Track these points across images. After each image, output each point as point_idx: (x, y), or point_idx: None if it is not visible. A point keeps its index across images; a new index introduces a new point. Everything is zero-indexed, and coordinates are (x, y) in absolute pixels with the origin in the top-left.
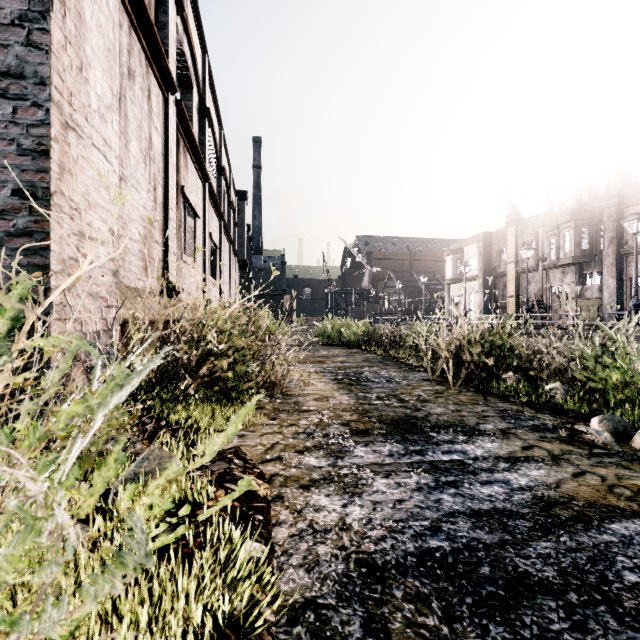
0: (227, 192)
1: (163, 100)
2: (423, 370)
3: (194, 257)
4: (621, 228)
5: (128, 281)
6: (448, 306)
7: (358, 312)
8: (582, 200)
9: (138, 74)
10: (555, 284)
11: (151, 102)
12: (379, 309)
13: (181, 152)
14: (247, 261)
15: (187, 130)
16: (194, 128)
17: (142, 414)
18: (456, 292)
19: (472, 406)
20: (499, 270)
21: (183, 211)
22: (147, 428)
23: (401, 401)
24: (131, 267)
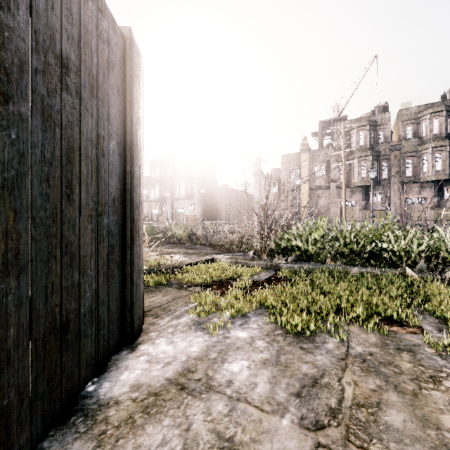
0: None
1: None
2: None
3: None
4: (173, 190)
5: None
6: None
7: None
8: (162, 175)
9: None
10: (153, 209)
11: None
12: None
13: None
14: None
15: None
16: None
17: None
18: None
19: None
20: None
21: None
22: None
23: None
24: None
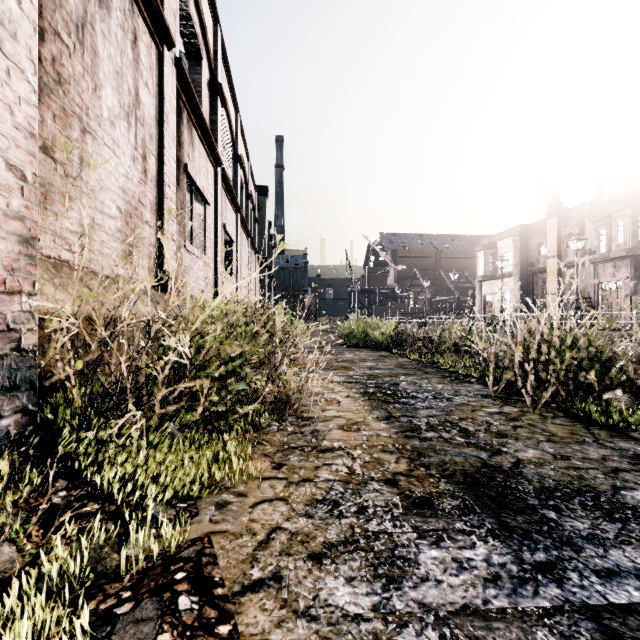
0: (245, 185)
1: (157, 55)
2: (475, 381)
3: (203, 248)
4: None
5: (98, 267)
6: (480, 305)
7: (382, 312)
8: (639, 185)
9: (116, 7)
10: (605, 280)
11: (138, 50)
12: (404, 308)
13: (184, 125)
14: (268, 259)
15: (191, 99)
16: (204, 105)
17: (59, 468)
18: (489, 290)
19: (580, 446)
20: (538, 265)
21: (189, 195)
22: (52, 501)
23: (465, 433)
24: (104, 249)
